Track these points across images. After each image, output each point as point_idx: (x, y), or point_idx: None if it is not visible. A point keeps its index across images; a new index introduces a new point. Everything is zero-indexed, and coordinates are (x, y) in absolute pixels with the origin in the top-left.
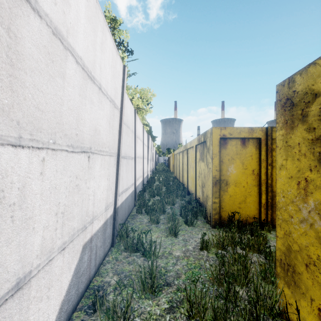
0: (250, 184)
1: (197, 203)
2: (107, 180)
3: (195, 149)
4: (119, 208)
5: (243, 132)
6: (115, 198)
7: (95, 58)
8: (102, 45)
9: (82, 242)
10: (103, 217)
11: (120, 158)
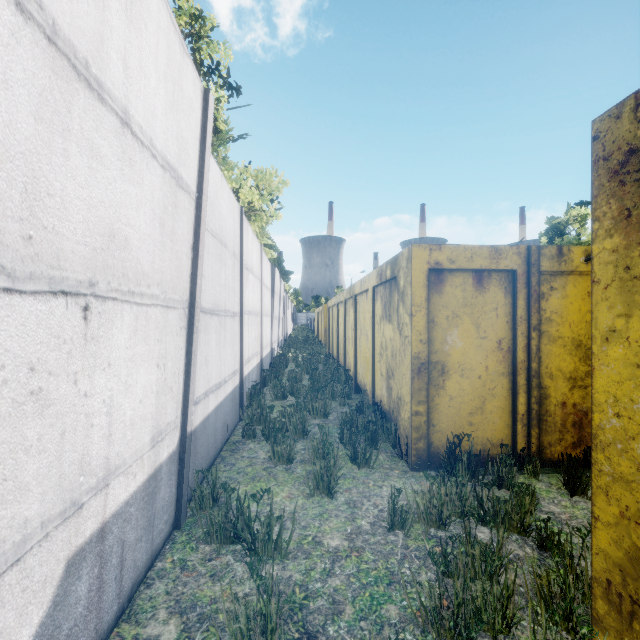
0: (493, 372)
1: (378, 412)
2: (156, 370)
3: (372, 296)
4: (197, 431)
5: (479, 257)
6: (183, 412)
7: (102, 30)
8: (131, 5)
9: (65, 549)
10: (144, 465)
11: (195, 313)
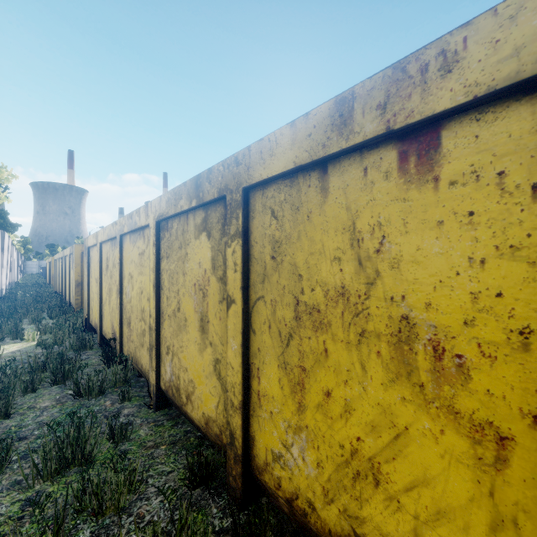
0: None
1: (68, 306)
2: None
3: (69, 258)
4: None
5: None
6: None
7: None
8: None
9: None
10: None
11: None
